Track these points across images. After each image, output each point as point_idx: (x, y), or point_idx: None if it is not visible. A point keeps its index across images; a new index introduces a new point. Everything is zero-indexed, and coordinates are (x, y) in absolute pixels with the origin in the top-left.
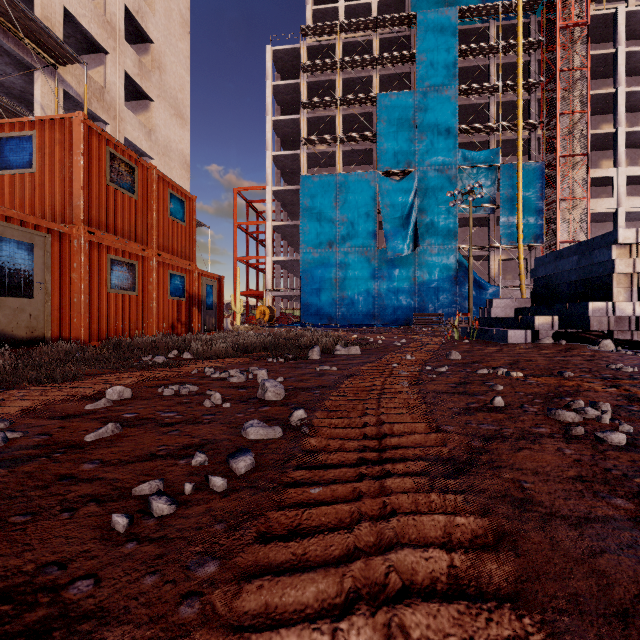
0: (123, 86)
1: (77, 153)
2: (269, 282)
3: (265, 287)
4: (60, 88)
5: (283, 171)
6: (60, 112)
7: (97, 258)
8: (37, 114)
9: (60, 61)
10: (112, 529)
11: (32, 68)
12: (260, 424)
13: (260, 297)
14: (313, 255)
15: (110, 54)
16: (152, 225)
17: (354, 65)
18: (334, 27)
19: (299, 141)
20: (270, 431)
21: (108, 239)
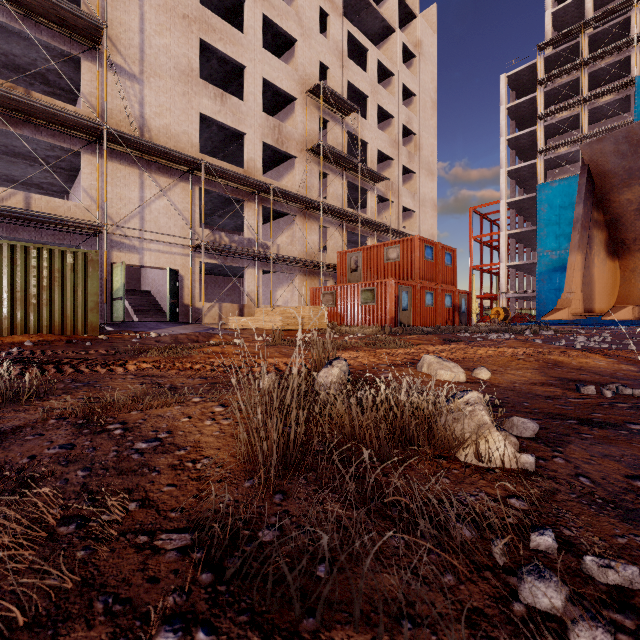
0: (401, 175)
1: (416, 251)
2: (503, 285)
3: (498, 289)
4: (376, 194)
5: (518, 180)
6: (376, 207)
7: (422, 293)
8: (368, 213)
9: (378, 182)
10: (488, 338)
11: (366, 190)
12: (504, 336)
13: (493, 298)
14: (551, 257)
15: (395, 160)
16: (438, 272)
17: (603, 55)
18: (577, 28)
19: (536, 146)
20: (506, 337)
21: (425, 284)
